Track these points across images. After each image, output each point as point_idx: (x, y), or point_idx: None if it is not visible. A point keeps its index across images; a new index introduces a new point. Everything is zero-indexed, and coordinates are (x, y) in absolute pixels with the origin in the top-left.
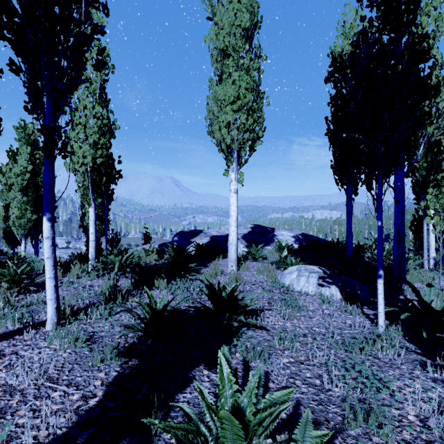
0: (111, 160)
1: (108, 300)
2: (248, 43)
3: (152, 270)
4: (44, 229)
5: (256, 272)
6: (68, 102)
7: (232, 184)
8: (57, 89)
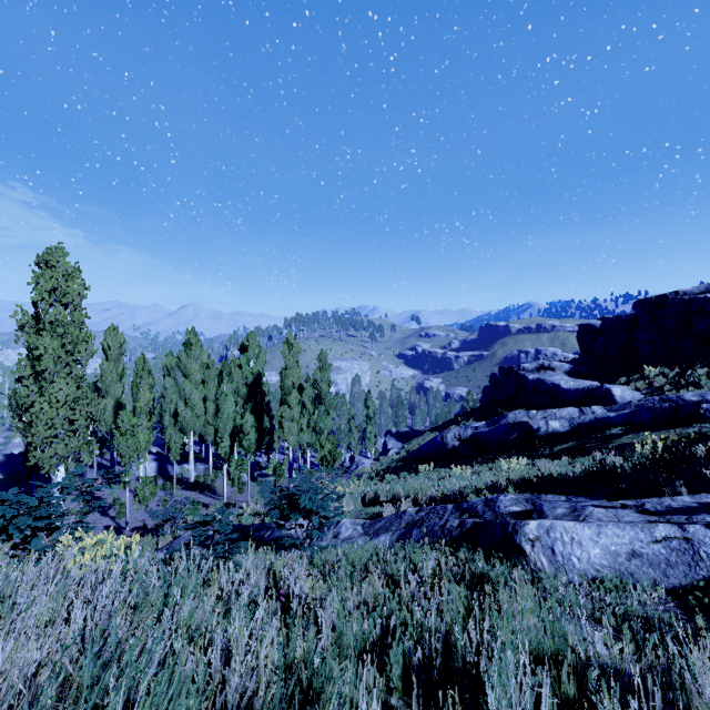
0: None
1: None
2: None
3: None
4: None
5: None
6: None
7: None
8: None
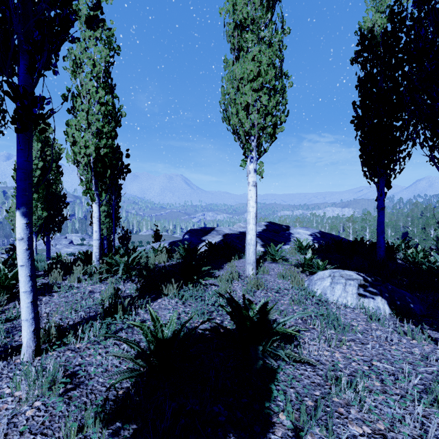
0: (117, 151)
1: (107, 314)
2: (270, 11)
3: (161, 273)
4: (16, 227)
5: (278, 276)
6: (52, 64)
7: (250, 176)
8: (33, 40)
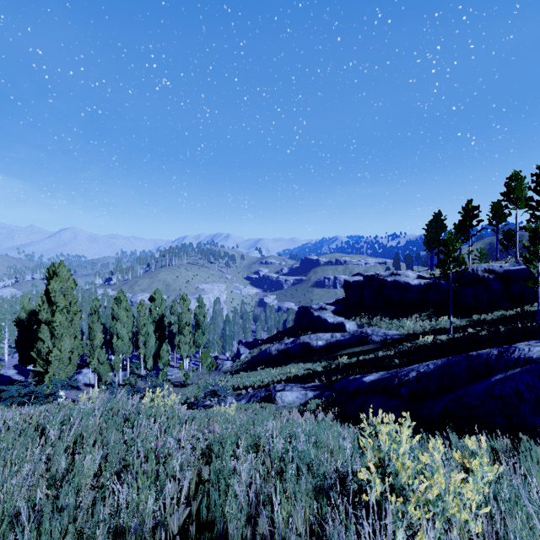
0: None
1: None
2: None
3: None
4: None
5: None
6: None
7: None
8: None
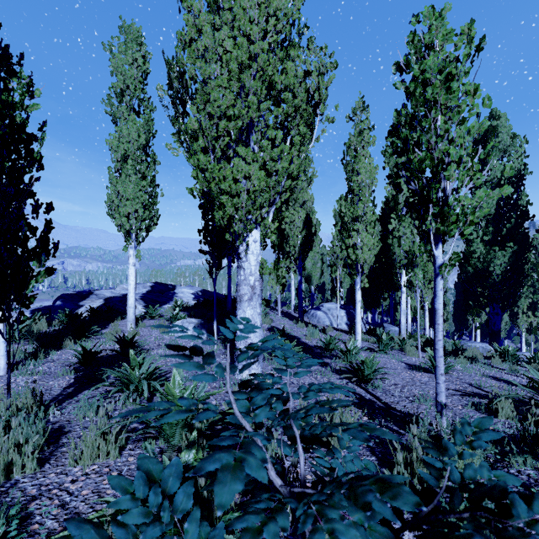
0: None
1: (31, 358)
2: (144, 155)
3: (52, 335)
4: None
5: (152, 328)
6: None
7: (130, 258)
8: None
